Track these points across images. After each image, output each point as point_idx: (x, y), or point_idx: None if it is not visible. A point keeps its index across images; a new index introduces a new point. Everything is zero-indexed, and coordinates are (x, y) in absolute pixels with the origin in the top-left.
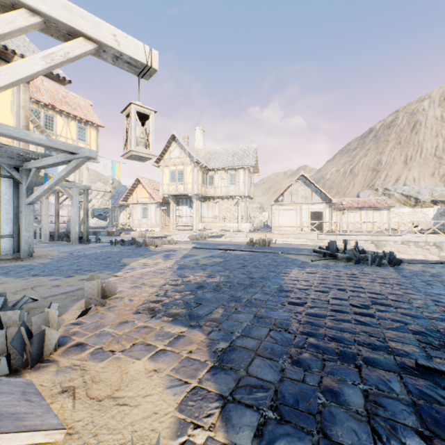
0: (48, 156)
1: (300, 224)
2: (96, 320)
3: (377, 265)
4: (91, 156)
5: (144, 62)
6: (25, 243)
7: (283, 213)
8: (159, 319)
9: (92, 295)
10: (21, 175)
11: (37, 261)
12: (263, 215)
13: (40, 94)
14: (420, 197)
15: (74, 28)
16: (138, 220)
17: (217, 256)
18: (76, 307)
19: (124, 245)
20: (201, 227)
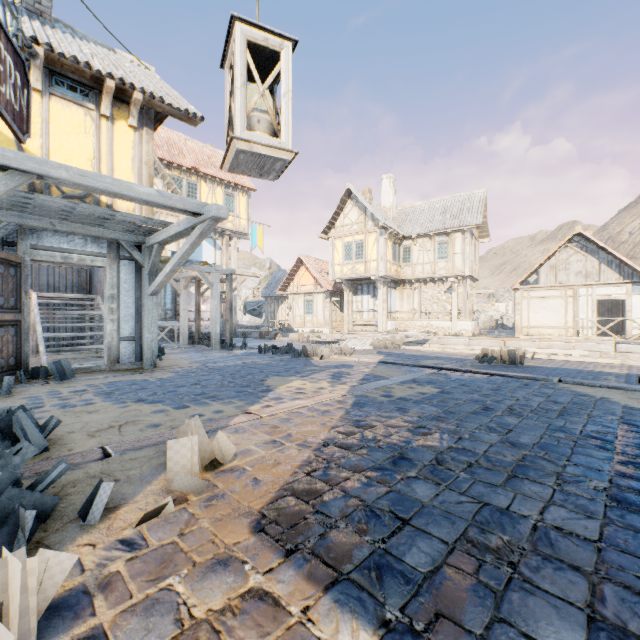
0: (169, 224)
1: (574, 323)
2: (170, 538)
3: None
4: (219, 216)
5: None
6: (147, 348)
7: (537, 304)
8: (302, 568)
9: (180, 466)
10: (142, 255)
11: (156, 375)
12: (495, 309)
13: (182, 157)
14: None
15: None
16: (300, 317)
17: (424, 382)
18: (154, 487)
19: (276, 354)
20: (390, 328)
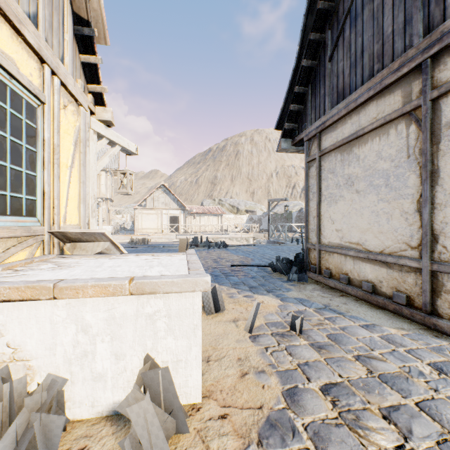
0: None
1: (161, 226)
2: None
3: (218, 248)
4: None
5: (135, 153)
6: None
7: (146, 217)
8: None
9: None
10: None
11: None
12: (120, 218)
13: None
14: (240, 207)
15: (118, 143)
16: None
17: None
18: None
19: None
20: None
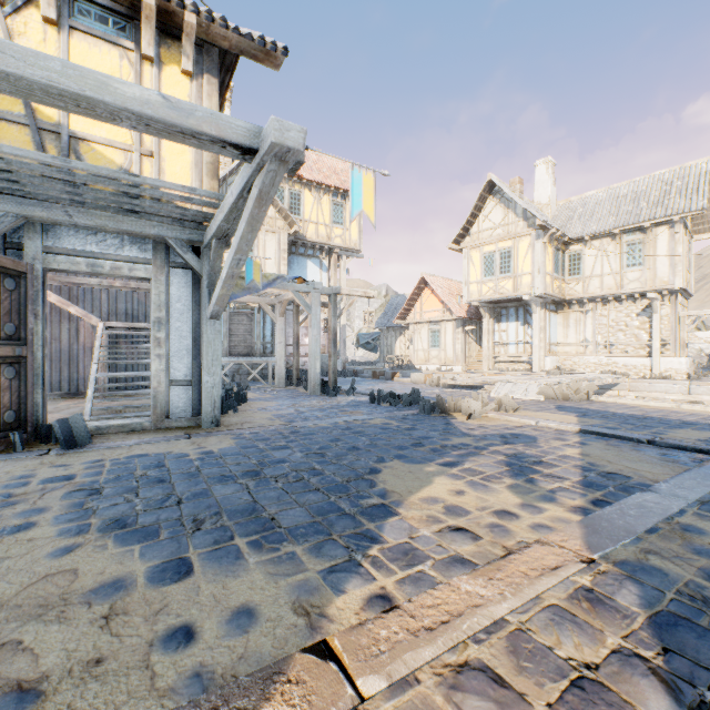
0: (223, 198)
1: None
2: None
3: None
4: (284, 144)
5: None
6: (206, 397)
7: None
8: None
9: None
10: (199, 260)
11: (206, 444)
12: (707, 339)
13: None
14: None
15: None
16: (423, 352)
17: None
18: None
19: (395, 406)
20: (549, 366)
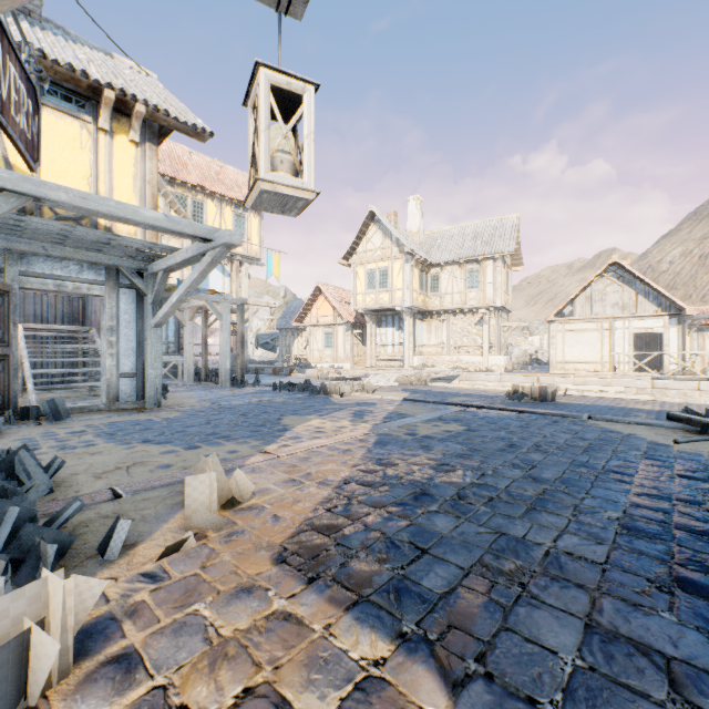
0: (176, 250)
1: (610, 357)
2: (192, 570)
3: None
4: (232, 243)
5: None
6: (150, 385)
7: (572, 338)
8: (324, 593)
9: (198, 503)
10: (145, 283)
11: (162, 415)
12: (529, 342)
13: (187, 173)
14: None
15: None
16: (319, 351)
17: (450, 420)
18: (171, 525)
19: (292, 392)
20: (417, 363)
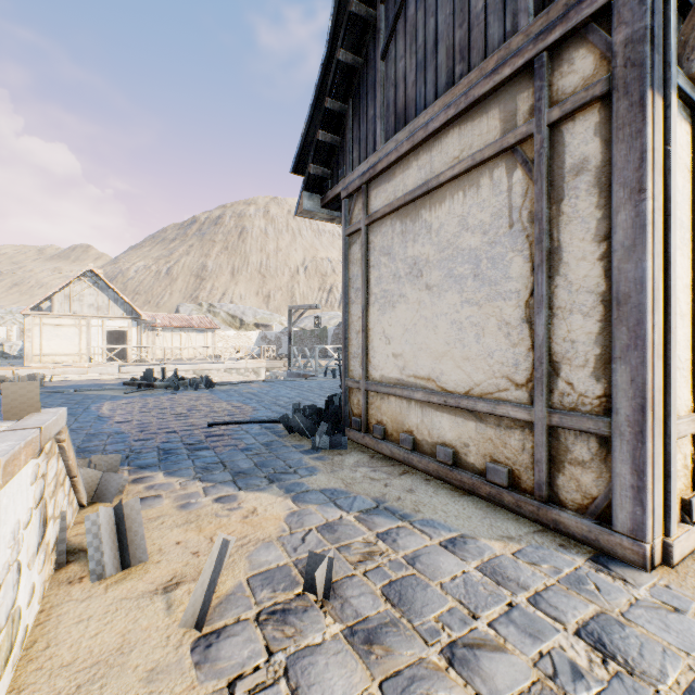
0: None
1: (88, 350)
2: None
3: (195, 389)
4: None
5: None
6: None
7: (52, 332)
8: None
9: None
10: None
11: None
12: None
13: None
14: (245, 319)
15: None
16: None
17: None
18: None
19: None
20: None
